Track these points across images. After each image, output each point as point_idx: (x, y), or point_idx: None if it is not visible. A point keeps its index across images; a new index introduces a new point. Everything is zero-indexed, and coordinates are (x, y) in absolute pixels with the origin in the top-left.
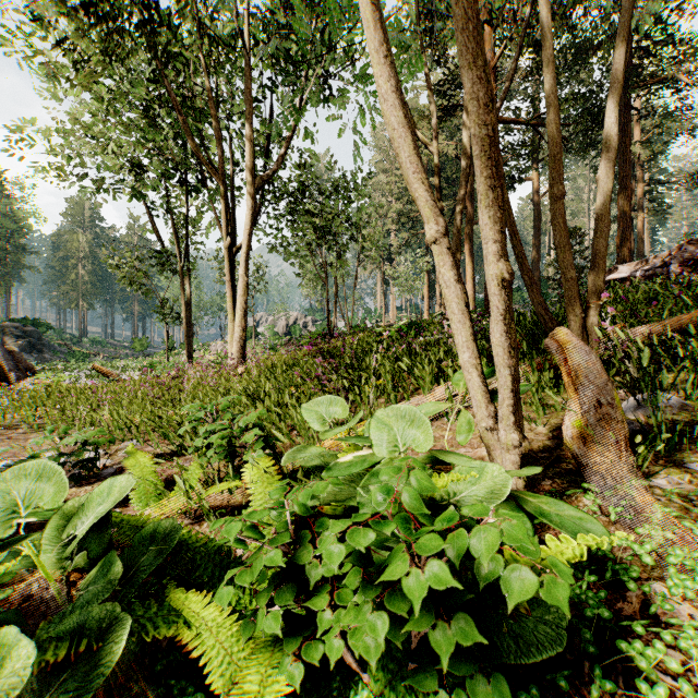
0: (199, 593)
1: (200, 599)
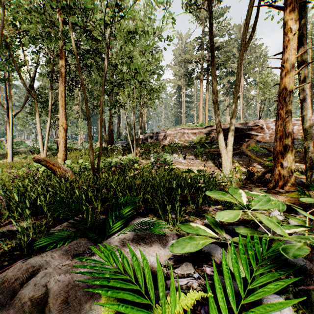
0: None
1: None
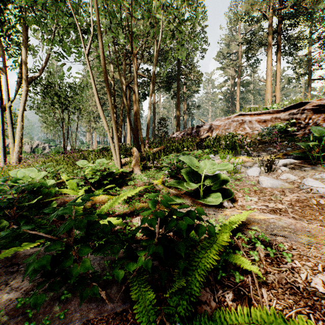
0: (63, 189)
1: (64, 189)
